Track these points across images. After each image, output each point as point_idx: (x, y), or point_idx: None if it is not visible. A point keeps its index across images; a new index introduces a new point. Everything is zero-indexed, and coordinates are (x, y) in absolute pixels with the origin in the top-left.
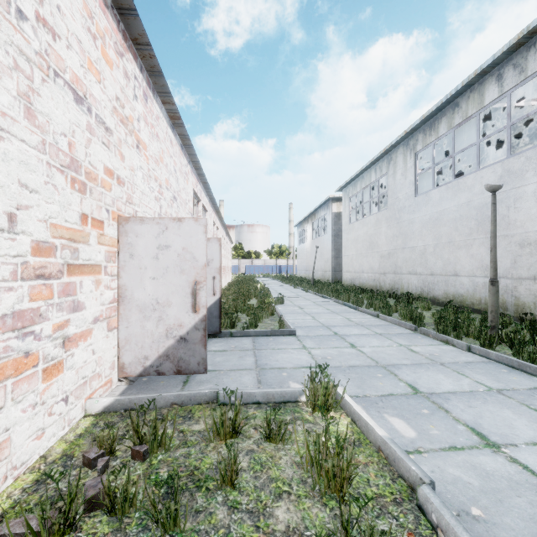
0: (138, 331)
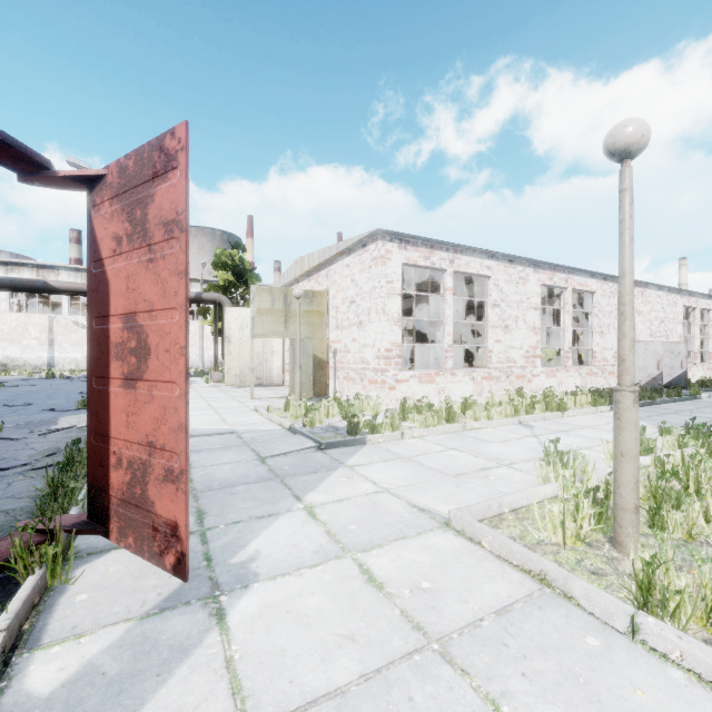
0: (637, 375)
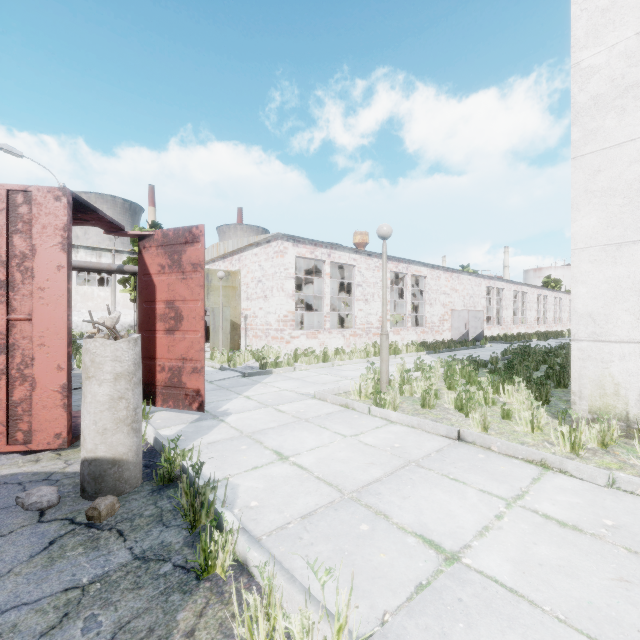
0: (454, 333)
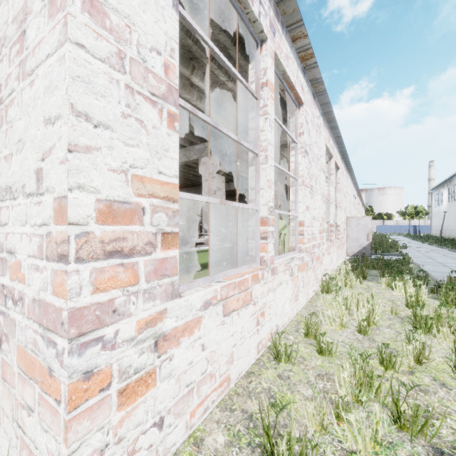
0: (351, 245)
